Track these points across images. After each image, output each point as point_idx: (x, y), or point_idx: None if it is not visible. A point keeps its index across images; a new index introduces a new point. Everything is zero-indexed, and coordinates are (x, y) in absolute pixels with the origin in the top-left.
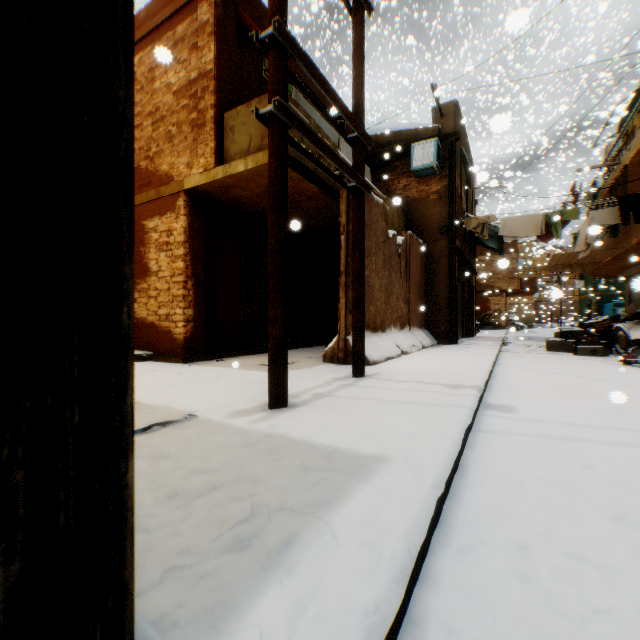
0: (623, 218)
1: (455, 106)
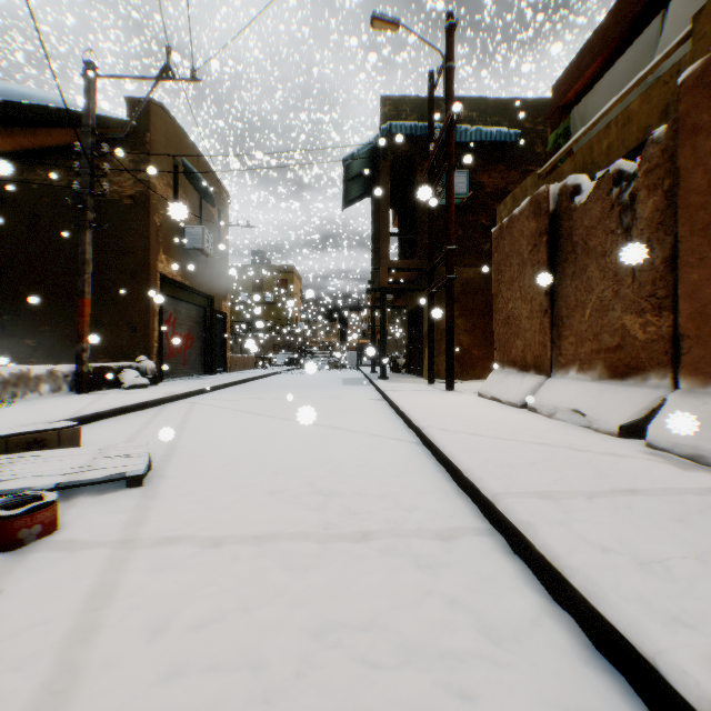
0: None
1: None
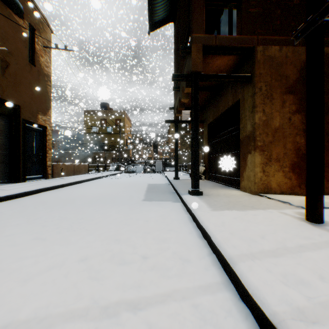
0: None
1: None
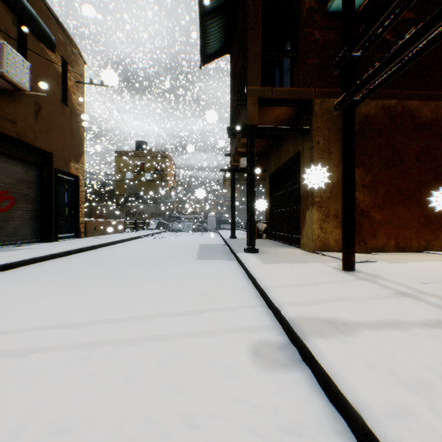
0: None
1: None
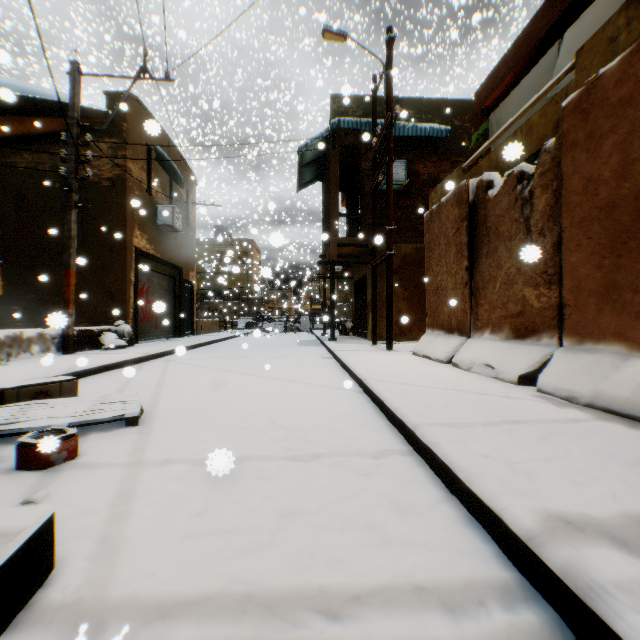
0: None
1: None
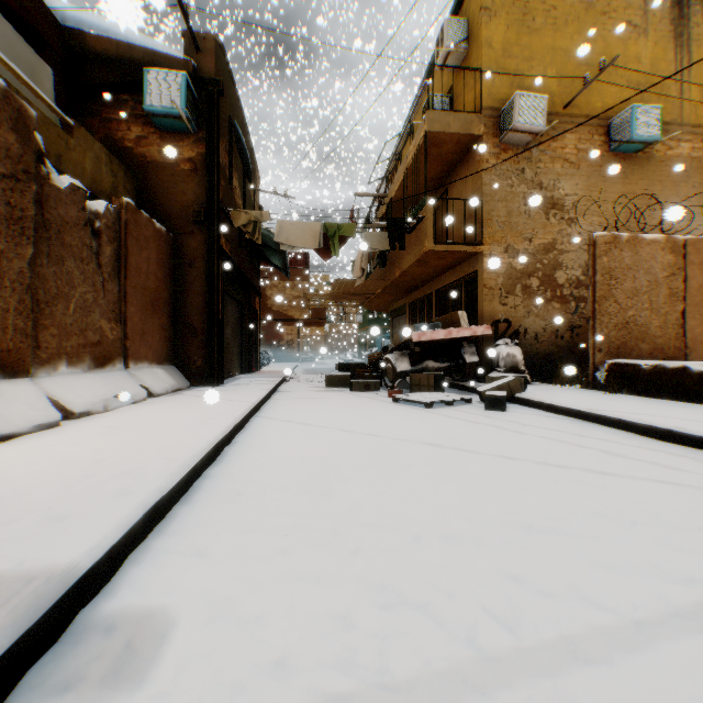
0: (392, 242)
1: (218, 47)
